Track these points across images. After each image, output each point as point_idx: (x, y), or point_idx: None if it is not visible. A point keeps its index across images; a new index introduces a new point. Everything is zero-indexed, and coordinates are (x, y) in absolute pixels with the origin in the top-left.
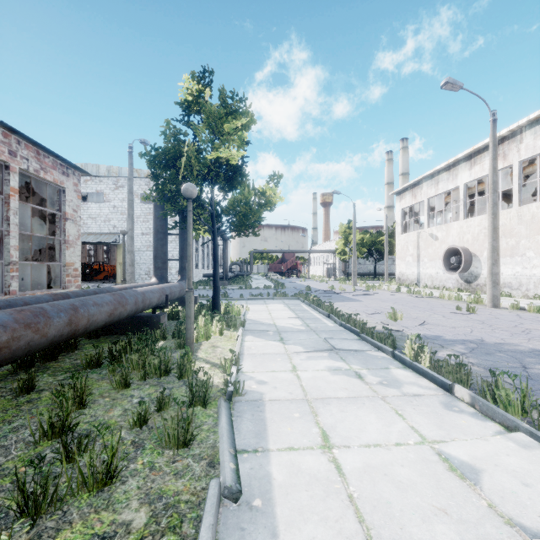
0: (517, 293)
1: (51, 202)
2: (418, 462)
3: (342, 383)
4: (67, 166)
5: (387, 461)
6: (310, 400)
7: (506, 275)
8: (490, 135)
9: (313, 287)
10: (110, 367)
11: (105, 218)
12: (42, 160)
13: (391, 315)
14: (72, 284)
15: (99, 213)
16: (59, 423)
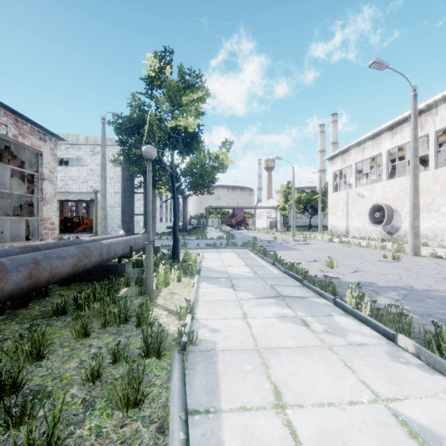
0: (433, 243)
1: (30, 164)
2: (376, 426)
3: (290, 331)
4: (44, 133)
5: (343, 424)
6: (261, 350)
7: (423, 228)
8: (412, 108)
9: (259, 237)
10: (74, 315)
11: (83, 180)
12: (20, 127)
13: (328, 264)
14: (48, 236)
15: (79, 176)
16: (10, 381)
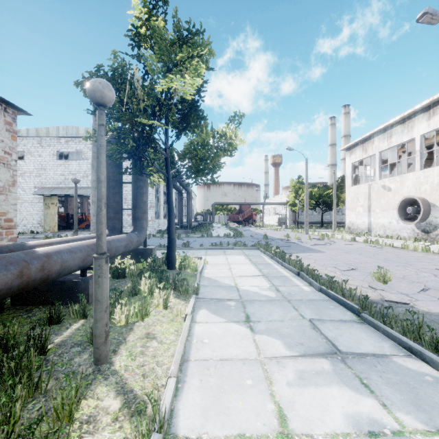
0: None
1: None
2: None
3: None
4: None
5: None
6: None
7: None
8: None
9: (269, 235)
10: None
11: (83, 174)
12: None
13: (379, 276)
14: (2, 237)
15: (79, 170)
16: None
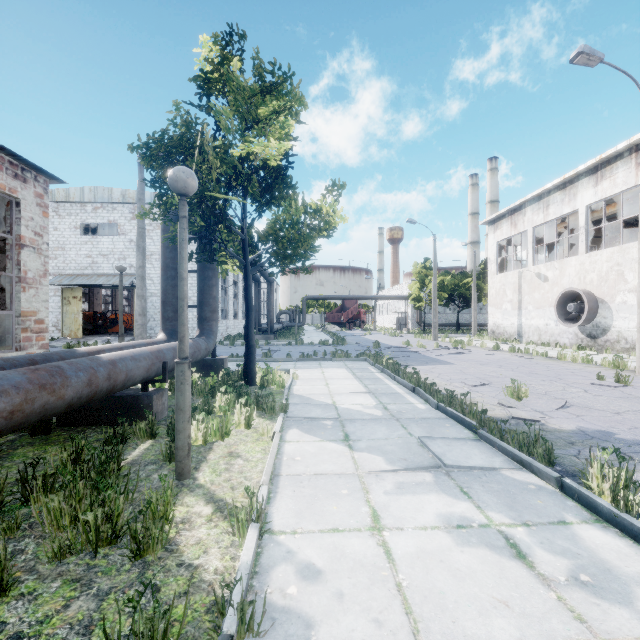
0: None
1: (2, 221)
2: None
3: (490, 579)
4: (22, 166)
5: None
6: None
7: None
8: None
9: (382, 342)
10: (4, 523)
11: (119, 256)
12: None
13: (512, 391)
14: (32, 343)
15: (113, 249)
16: None
